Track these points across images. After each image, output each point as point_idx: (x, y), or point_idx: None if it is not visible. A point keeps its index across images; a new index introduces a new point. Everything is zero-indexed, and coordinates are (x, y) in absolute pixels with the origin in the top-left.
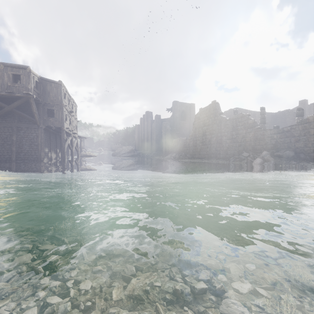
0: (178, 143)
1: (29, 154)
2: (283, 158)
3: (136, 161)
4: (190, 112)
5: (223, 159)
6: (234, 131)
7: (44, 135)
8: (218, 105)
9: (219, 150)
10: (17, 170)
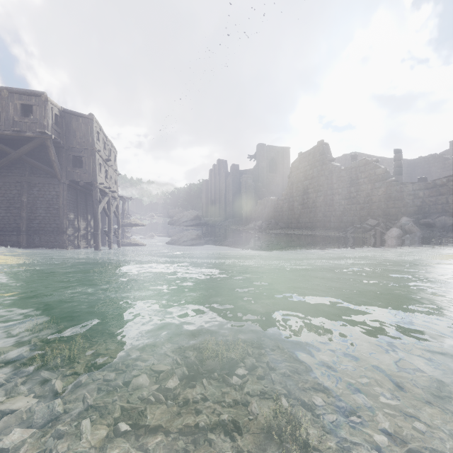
0: (265, 206)
1: (46, 222)
2: (436, 228)
3: (203, 233)
4: (283, 159)
5: (335, 230)
6: (353, 187)
7: (68, 194)
8: (327, 148)
9: (328, 216)
10: (25, 246)
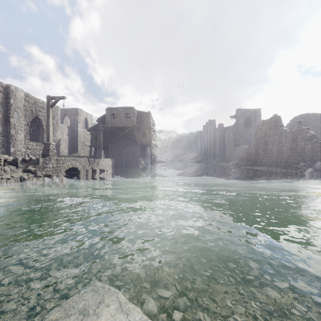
0: (240, 151)
1: (132, 162)
2: None
3: (201, 167)
4: (255, 117)
5: (283, 167)
6: (294, 143)
7: (139, 149)
8: (279, 118)
9: (279, 159)
10: (134, 172)
